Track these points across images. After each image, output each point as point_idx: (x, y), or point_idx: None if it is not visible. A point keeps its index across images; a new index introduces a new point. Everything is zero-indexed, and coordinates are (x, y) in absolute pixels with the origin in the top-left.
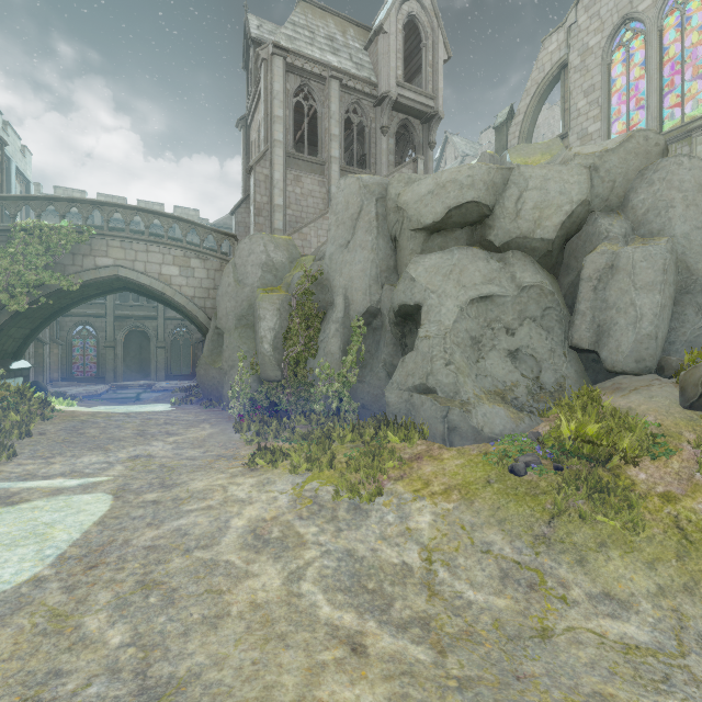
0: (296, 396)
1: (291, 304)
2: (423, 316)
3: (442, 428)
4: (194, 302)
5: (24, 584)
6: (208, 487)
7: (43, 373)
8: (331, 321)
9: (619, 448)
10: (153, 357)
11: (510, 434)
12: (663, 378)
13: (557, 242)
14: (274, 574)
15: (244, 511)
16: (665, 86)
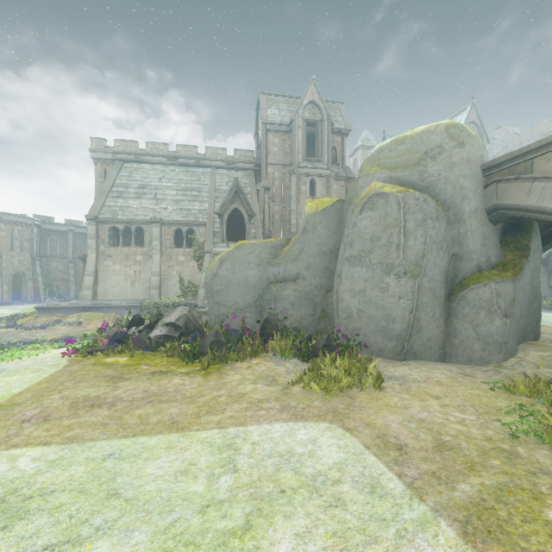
0: None
1: None
2: None
3: None
4: None
5: None
6: None
7: None
8: None
9: None
10: None
11: None
12: None
13: (545, 258)
14: None
15: None
16: None
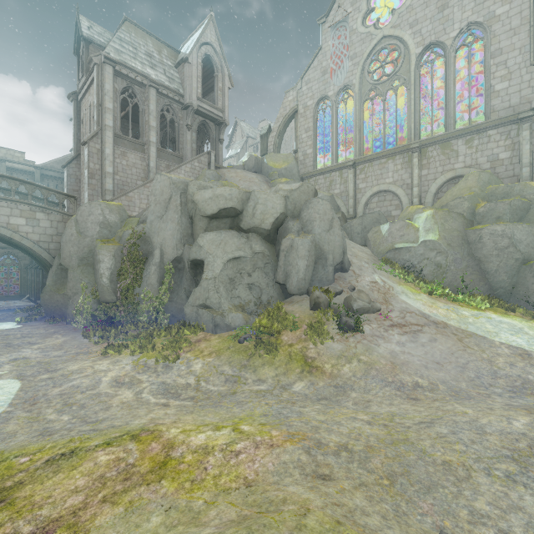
0: (127, 312)
1: (123, 252)
2: (205, 267)
3: (212, 325)
4: (39, 245)
5: (1, 414)
6: (81, 368)
7: None
8: (152, 264)
9: (272, 328)
10: None
11: (242, 326)
12: (308, 297)
13: (272, 231)
14: (129, 393)
15: (108, 374)
16: (348, 129)
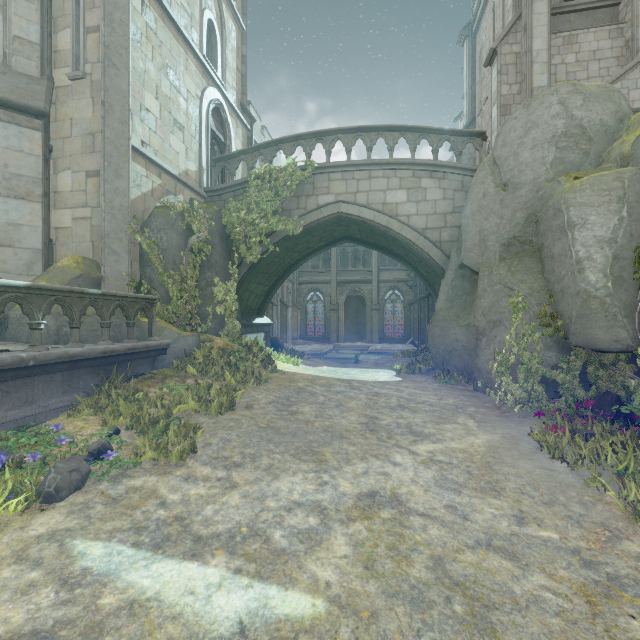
0: None
1: None
2: None
3: None
4: (425, 236)
5: None
6: None
7: (286, 332)
8: None
9: None
10: (367, 319)
11: None
12: None
13: None
14: None
15: None
16: None
